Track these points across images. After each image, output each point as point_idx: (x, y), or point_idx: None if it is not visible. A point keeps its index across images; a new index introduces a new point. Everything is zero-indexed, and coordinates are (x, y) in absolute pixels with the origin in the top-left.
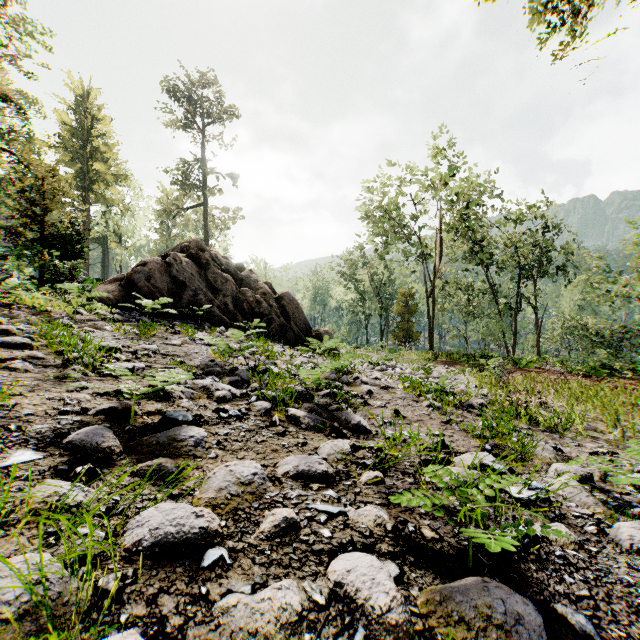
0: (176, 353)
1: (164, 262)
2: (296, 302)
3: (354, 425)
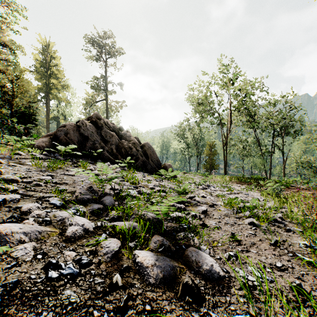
0: (66, 181)
1: (76, 125)
2: (152, 148)
3: (206, 271)
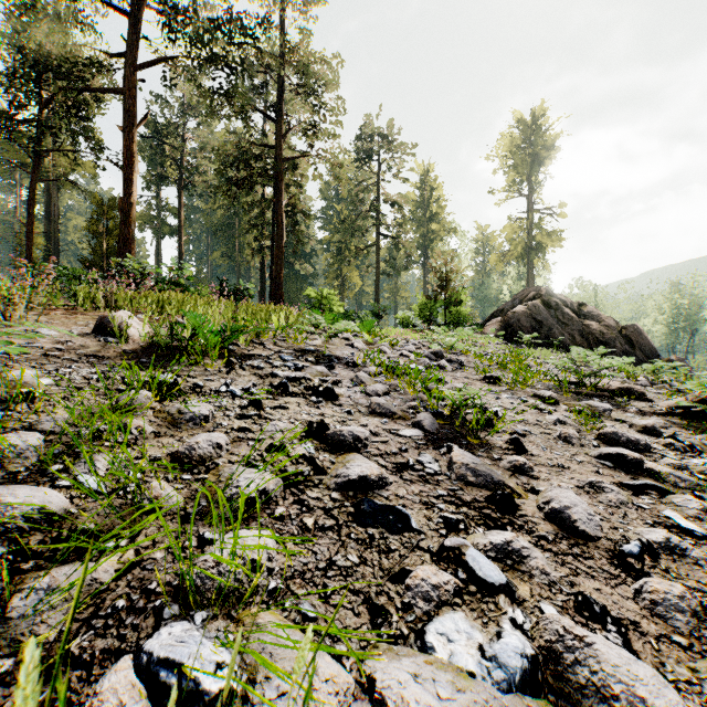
0: None
1: (527, 309)
2: (640, 331)
3: (672, 386)
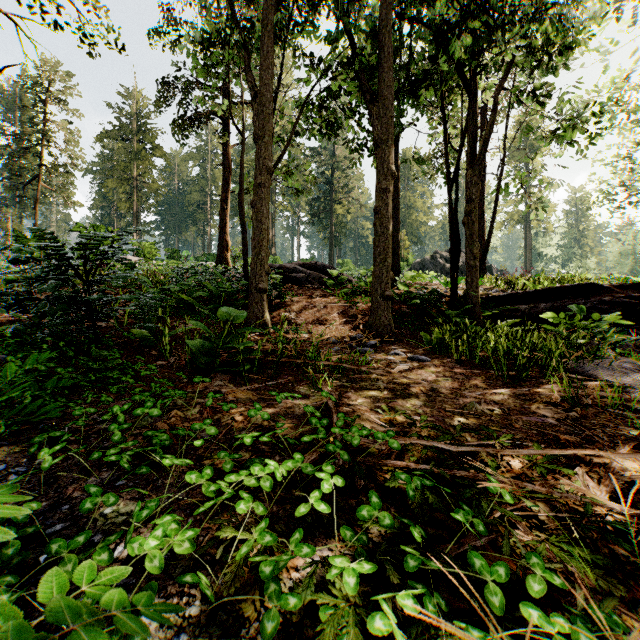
0: None
1: (420, 260)
2: None
3: None
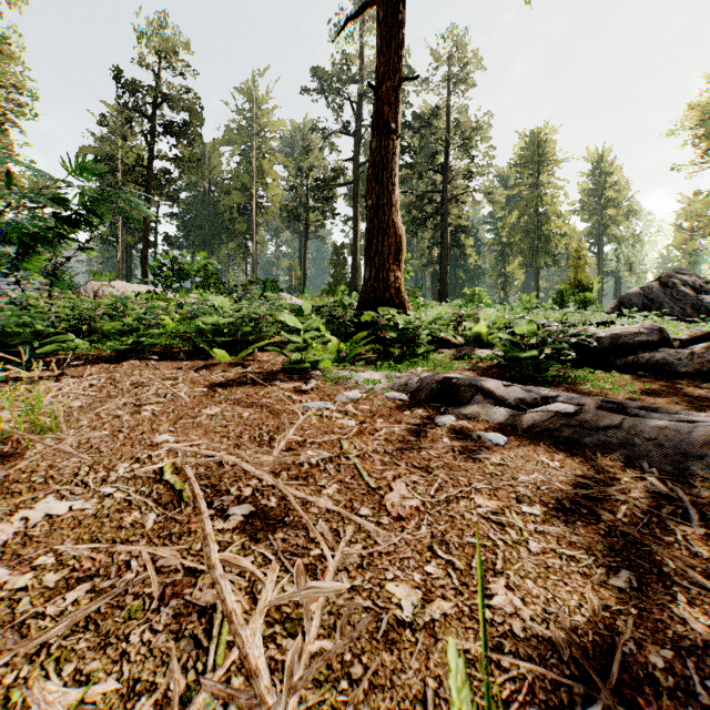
0: None
1: (640, 290)
2: None
3: None
